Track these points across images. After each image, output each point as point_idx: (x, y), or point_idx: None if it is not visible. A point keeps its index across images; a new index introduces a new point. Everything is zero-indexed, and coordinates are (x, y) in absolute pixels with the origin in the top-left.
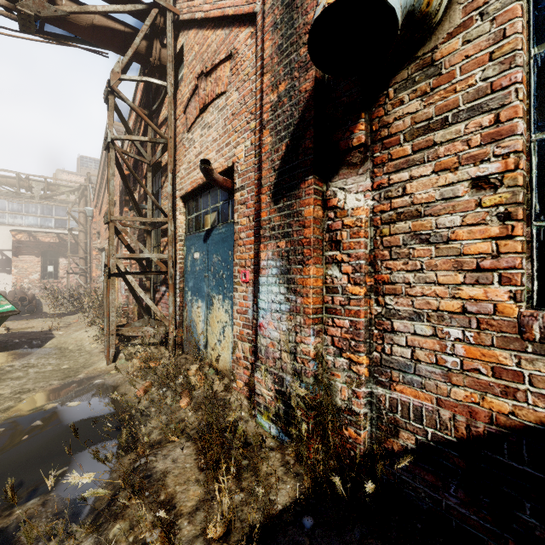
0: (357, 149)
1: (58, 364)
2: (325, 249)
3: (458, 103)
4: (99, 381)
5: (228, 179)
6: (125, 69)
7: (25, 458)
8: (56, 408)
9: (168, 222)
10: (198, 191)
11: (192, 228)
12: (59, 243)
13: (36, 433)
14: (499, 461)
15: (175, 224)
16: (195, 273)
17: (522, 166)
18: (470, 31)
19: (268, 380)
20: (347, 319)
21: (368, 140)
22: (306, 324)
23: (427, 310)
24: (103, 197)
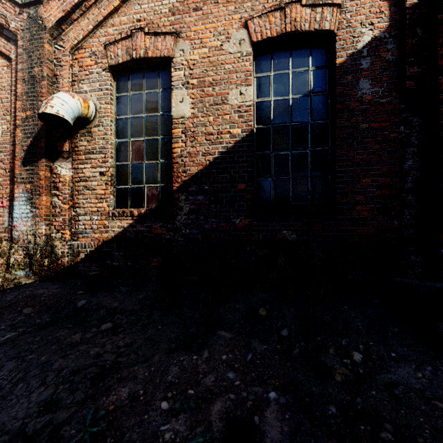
0: (66, 152)
1: None
2: (52, 190)
3: (97, 148)
4: None
5: None
6: None
7: None
8: None
9: None
10: None
11: None
12: None
13: None
14: (104, 250)
15: None
16: None
17: (110, 171)
18: (100, 128)
19: (20, 250)
20: (61, 218)
21: (70, 150)
22: (41, 221)
23: (89, 212)
24: None
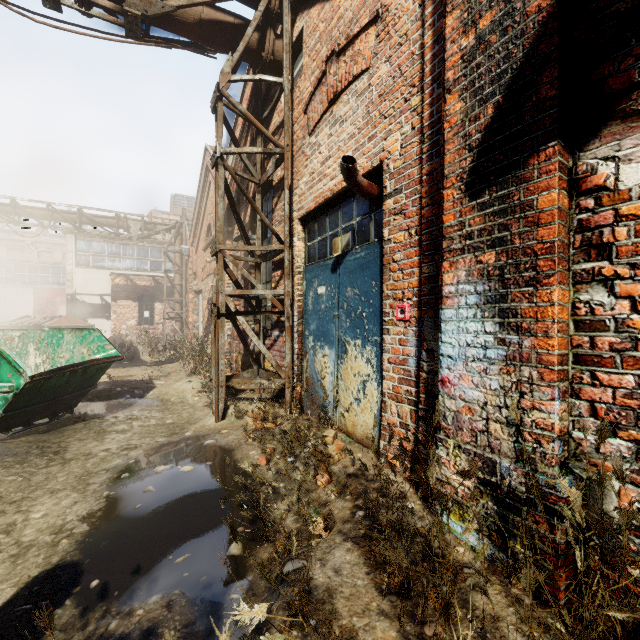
0: None
1: (161, 417)
2: (574, 259)
3: None
4: (210, 442)
5: (373, 183)
6: (233, 72)
7: (140, 534)
8: (168, 472)
9: (284, 250)
10: (323, 208)
11: (313, 257)
12: (154, 287)
13: (149, 502)
14: None
15: (292, 253)
16: (319, 313)
17: None
18: None
19: (462, 462)
20: (631, 374)
21: None
22: (545, 381)
23: None
24: (200, 233)
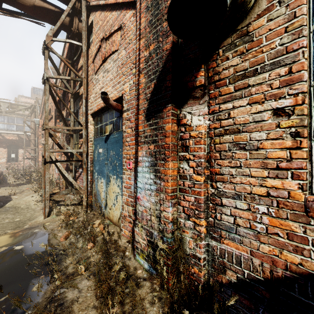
0: (199, 88)
1: (13, 217)
2: (179, 150)
3: (264, 60)
4: (37, 231)
5: (119, 104)
6: (56, 34)
7: None
8: (6, 250)
9: (82, 130)
10: (101, 111)
11: (97, 133)
12: (18, 140)
13: None
14: (292, 295)
15: (88, 131)
16: (99, 161)
17: (306, 102)
18: (272, 13)
19: (143, 233)
20: (193, 196)
21: (206, 82)
22: (167, 199)
23: (244, 193)
24: None
